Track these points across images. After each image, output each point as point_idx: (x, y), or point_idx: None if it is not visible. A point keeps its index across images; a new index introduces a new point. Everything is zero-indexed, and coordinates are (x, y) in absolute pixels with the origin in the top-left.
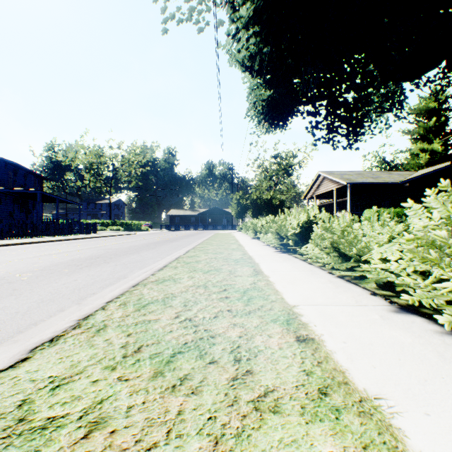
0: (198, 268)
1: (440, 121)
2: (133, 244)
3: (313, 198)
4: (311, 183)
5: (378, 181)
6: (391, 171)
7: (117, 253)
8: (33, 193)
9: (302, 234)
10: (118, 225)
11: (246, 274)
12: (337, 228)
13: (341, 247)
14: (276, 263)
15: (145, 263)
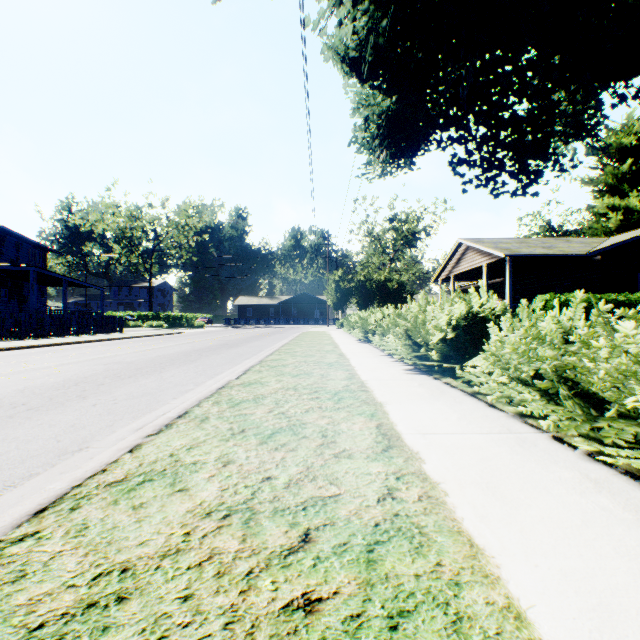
0: (253, 423)
1: (638, 164)
2: (165, 351)
3: (449, 278)
4: (446, 257)
5: (554, 251)
6: (569, 239)
7: (121, 373)
8: (26, 272)
9: (458, 340)
10: (162, 319)
11: (363, 446)
12: (550, 331)
13: (594, 382)
14: (420, 405)
15: (156, 398)
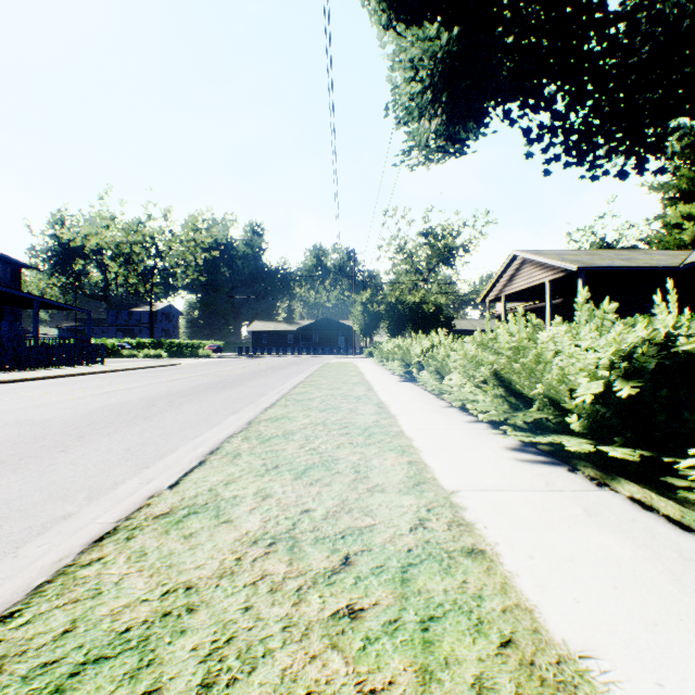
0: None
1: None
2: (124, 396)
3: (498, 299)
4: (497, 273)
5: (638, 264)
6: (646, 251)
7: None
8: None
9: (633, 398)
10: (164, 347)
11: None
12: None
13: None
14: None
15: None
